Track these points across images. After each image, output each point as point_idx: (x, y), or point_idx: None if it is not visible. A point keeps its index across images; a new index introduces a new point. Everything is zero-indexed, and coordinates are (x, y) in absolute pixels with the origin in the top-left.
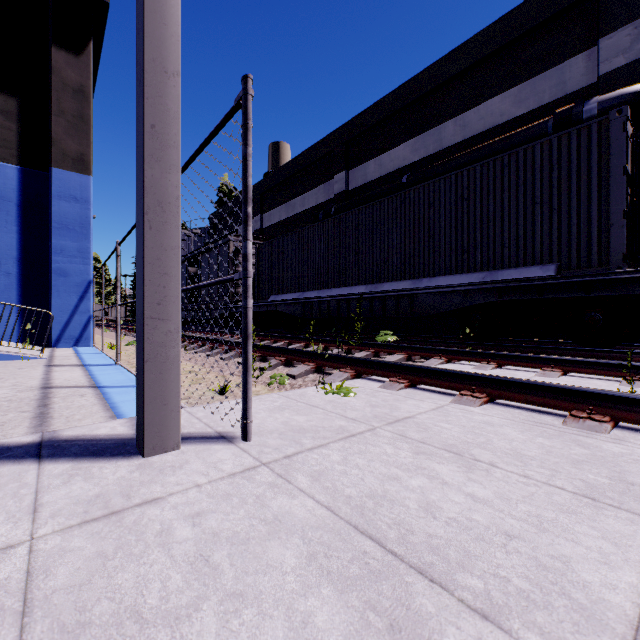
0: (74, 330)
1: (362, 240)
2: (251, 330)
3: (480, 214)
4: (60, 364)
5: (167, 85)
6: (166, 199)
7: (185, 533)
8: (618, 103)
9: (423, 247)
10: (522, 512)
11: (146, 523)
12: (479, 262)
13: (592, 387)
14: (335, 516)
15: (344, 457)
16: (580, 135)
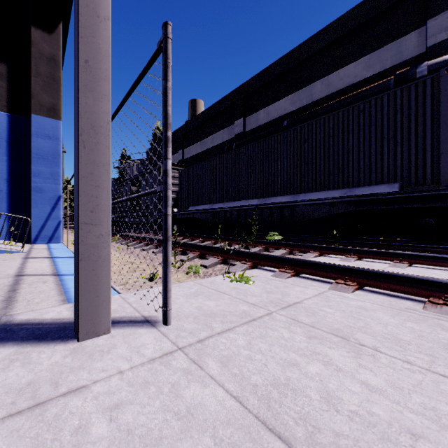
0: (48, 231)
1: (255, 166)
2: (170, 233)
3: (342, 147)
4: (34, 256)
5: (99, 27)
6: (98, 123)
7: (101, 430)
8: (442, 66)
9: (300, 171)
10: (417, 404)
11: (66, 417)
12: (341, 182)
13: (435, 276)
14: (244, 409)
15: (248, 341)
16: (417, 88)
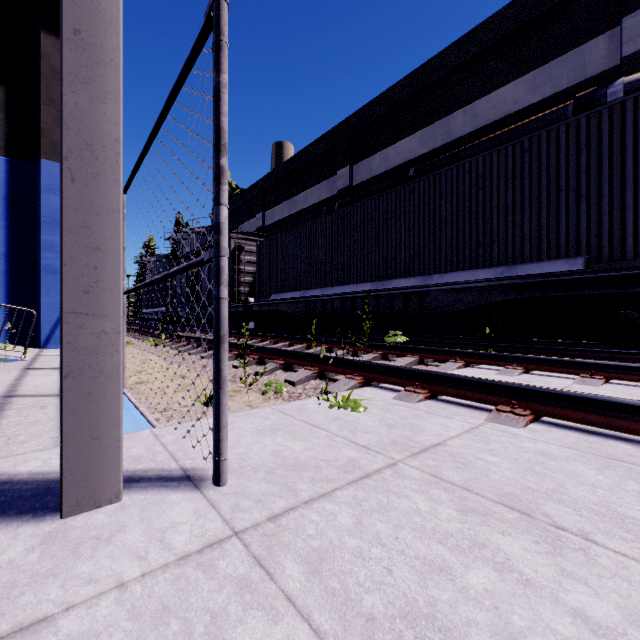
0: None
1: (368, 235)
2: (225, 330)
3: (497, 204)
4: (39, 367)
5: None
6: (98, 140)
7: None
8: None
9: (434, 241)
10: None
11: None
12: (496, 256)
13: None
14: None
15: (357, 519)
16: (612, 113)
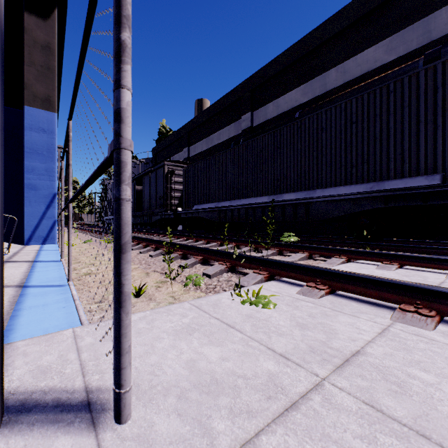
0: (42, 231)
1: (265, 160)
2: (128, 237)
3: (367, 134)
4: (15, 260)
5: None
6: None
7: None
8: None
9: (316, 164)
10: None
11: None
12: (366, 175)
13: None
14: None
15: None
16: None
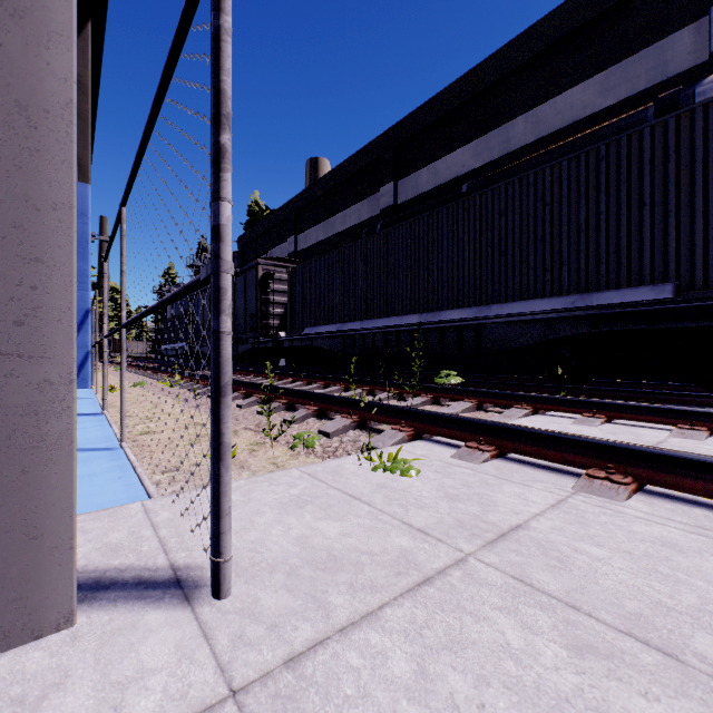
0: None
1: (415, 259)
2: (228, 377)
3: (567, 222)
4: None
5: None
6: (38, 101)
7: None
8: None
9: (492, 266)
10: None
11: None
12: (566, 283)
13: None
14: None
15: (419, 664)
16: (708, 112)
